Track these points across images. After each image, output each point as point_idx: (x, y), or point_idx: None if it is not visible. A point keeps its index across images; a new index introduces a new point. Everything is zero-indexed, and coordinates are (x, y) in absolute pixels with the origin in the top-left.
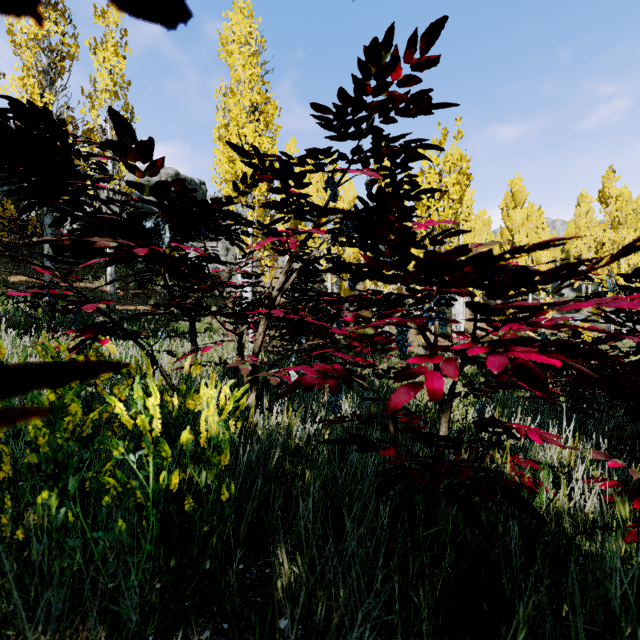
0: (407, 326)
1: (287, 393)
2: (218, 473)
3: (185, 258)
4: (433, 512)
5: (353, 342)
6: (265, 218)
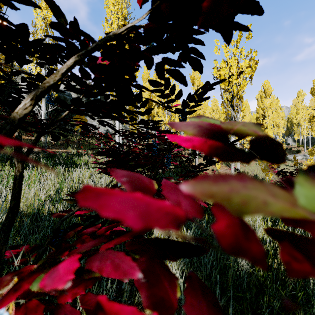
0: None
1: None
2: None
3: None
4: None
5: None
6: None
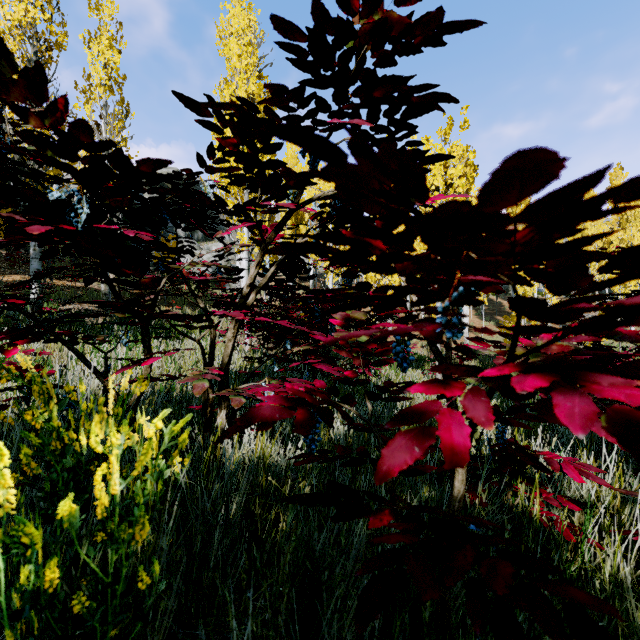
0: (409, 334)
1: (237, 430)
2: (129, 552)
3: (123, 244)
4: (445, 594)
5: (340, 352)
6: (264, 216)
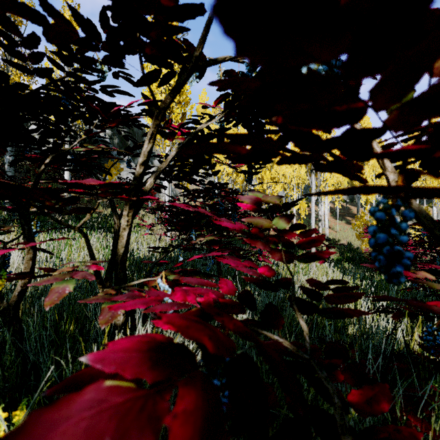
0: None
1: None
2: None
3: None
4: None
5: (254, 242)
6: None
